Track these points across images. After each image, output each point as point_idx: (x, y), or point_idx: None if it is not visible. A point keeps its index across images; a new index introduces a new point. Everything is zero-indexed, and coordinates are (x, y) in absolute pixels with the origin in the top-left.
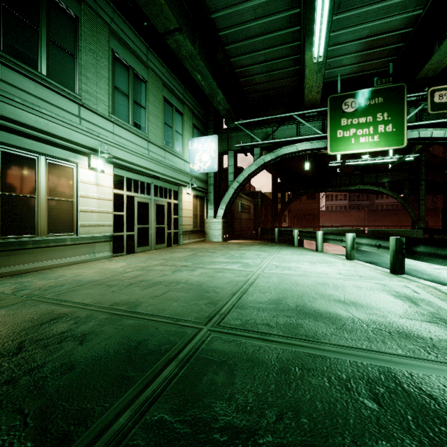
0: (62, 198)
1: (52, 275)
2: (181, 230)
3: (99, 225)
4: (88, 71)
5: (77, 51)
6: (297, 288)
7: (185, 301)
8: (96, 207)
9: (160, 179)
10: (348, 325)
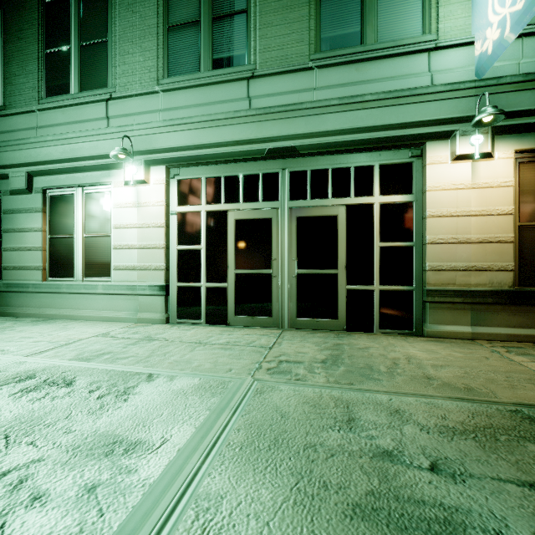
0: (100, 233)
1: (23, 327)
2: (423, 286)
3: (142, 268)
4: (125, 43)
5: (111, 29)
6: None
7: None
8: (137, 241)
9: (300, 151)
10: None
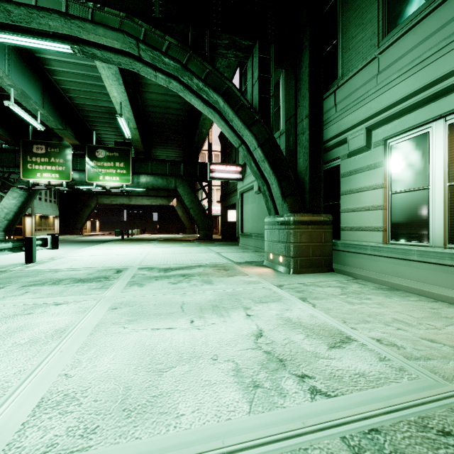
0: None
1: (376, 297)
2: None
3: None
4: None
5: None
6: None
7: (146, 306)
8: None
9: None
10: None
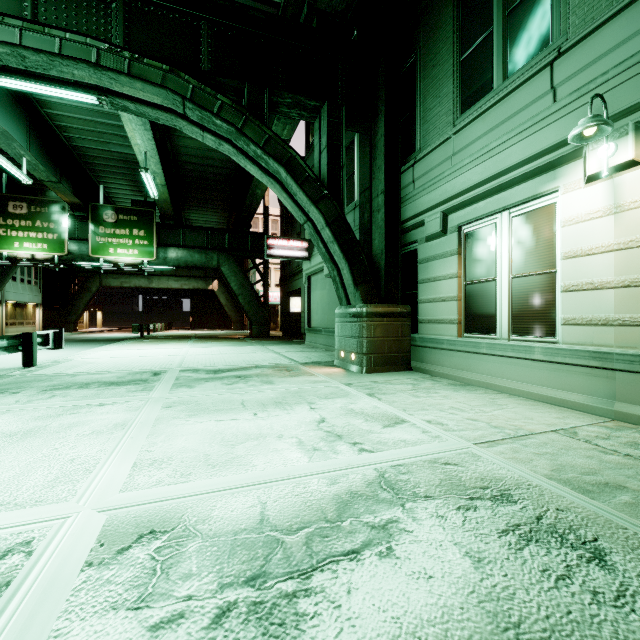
0: (535, 270)
1: (445, 391)
2: None
3: (625, 322)
4: None
5: None
6: (1, 458)
7: (203, 404)
8: (614, 274)
9: None
10: (5, 419)
